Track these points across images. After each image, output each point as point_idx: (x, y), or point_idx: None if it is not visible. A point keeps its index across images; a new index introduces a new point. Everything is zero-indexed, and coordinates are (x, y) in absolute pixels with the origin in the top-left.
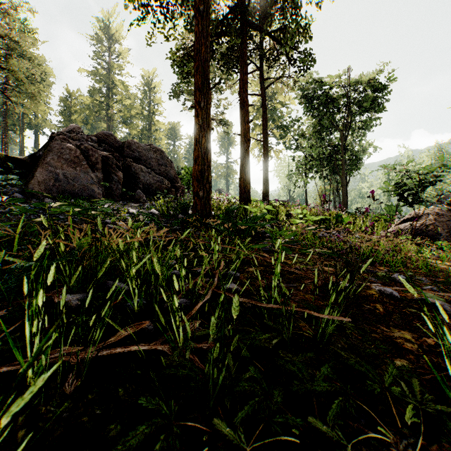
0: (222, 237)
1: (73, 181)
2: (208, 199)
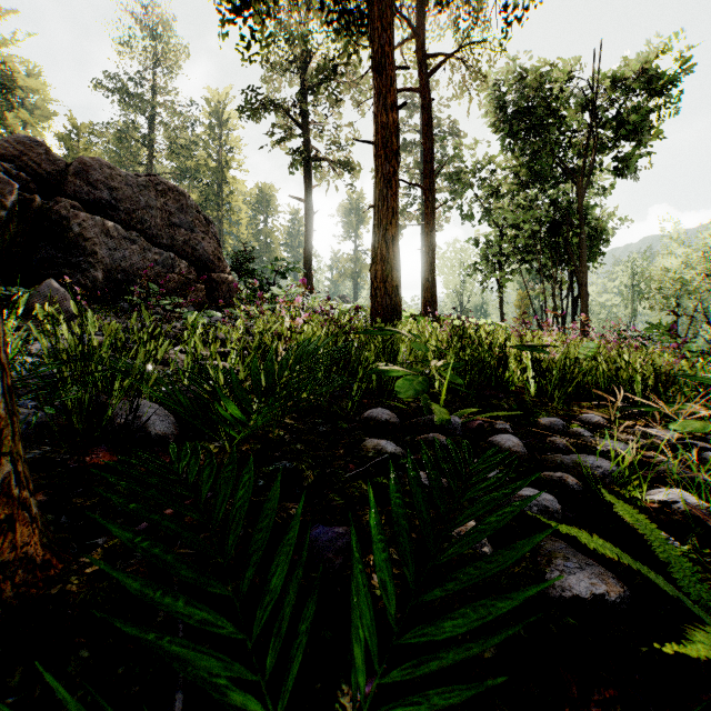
0: None
1: None
2: None
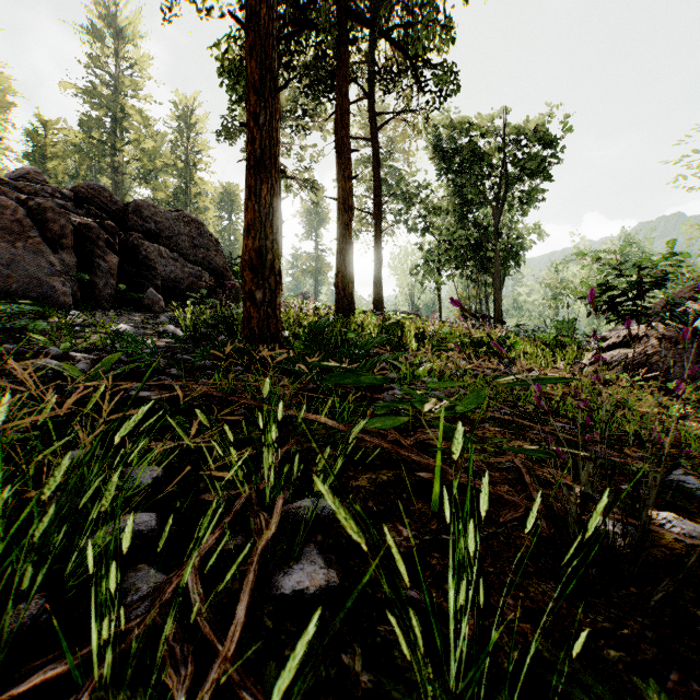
0: (298, 385)
1: (9, 268)
2: (274, 307)
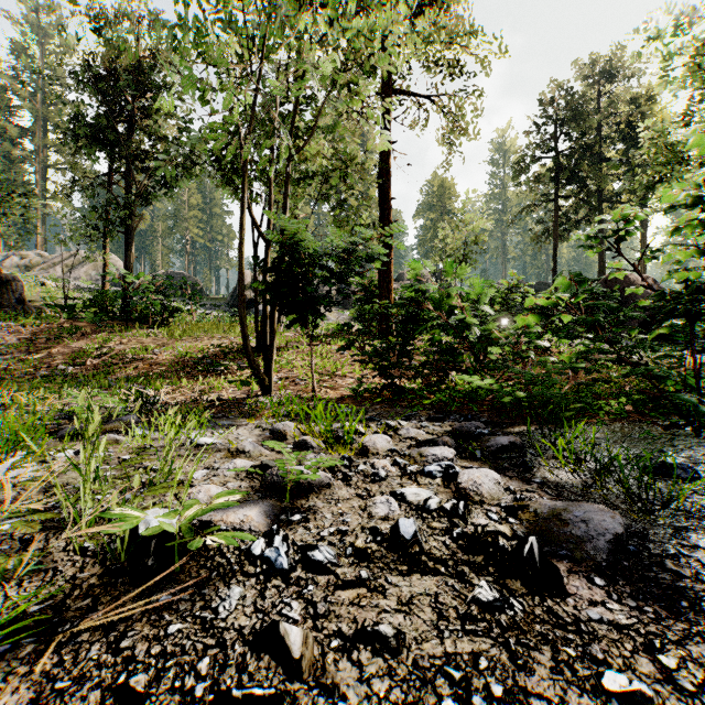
0: None
1: None
2: None
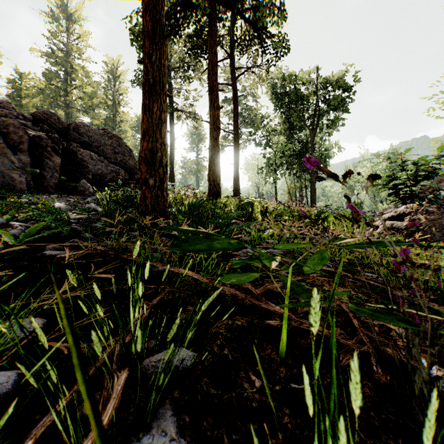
0: None
1: None
2: (162, 190)
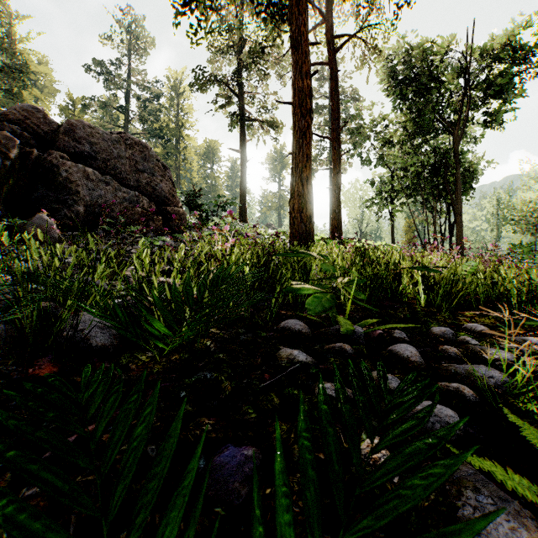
0: None
1: None
2: None
